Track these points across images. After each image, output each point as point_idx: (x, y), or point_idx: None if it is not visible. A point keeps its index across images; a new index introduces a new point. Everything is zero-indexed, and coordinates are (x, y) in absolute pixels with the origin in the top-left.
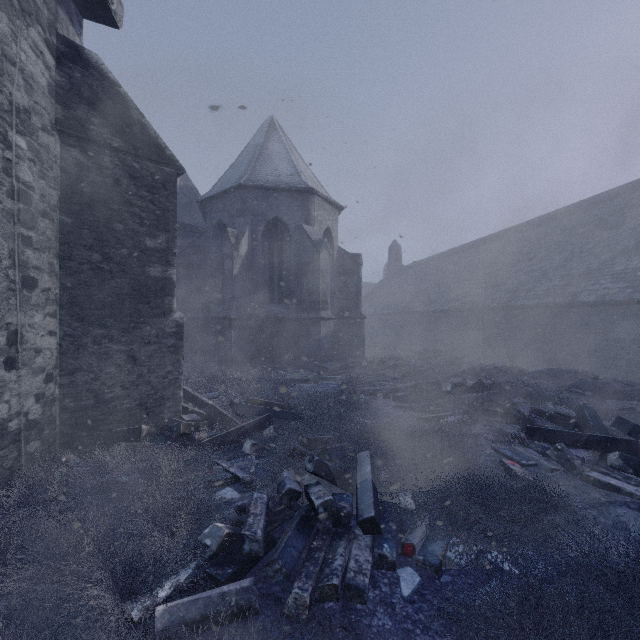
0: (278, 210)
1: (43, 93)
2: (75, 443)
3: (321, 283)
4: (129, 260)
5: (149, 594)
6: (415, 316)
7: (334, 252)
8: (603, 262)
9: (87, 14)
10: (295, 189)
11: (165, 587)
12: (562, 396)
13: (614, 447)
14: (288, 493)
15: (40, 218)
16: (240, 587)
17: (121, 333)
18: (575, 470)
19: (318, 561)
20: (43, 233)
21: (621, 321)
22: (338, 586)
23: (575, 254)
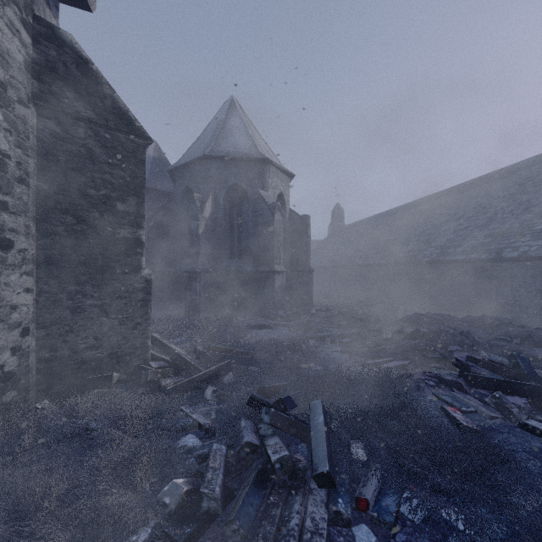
0: (237, 177)
1: (19, 68)
2: (51, 390)
3: (275, 241)
4: (101, 222)
5: None
6: (356, 269)
7: (286, 214)
8: (523, 222)
9: None
10: (252, 159)
11: None
12: (493, 344)
13: None
14: (246, 446)
15: (16, 184)
16: None
17: (94, 289)
18: (513, 418)
19: (275, 519)
20: (19, 198)
21: (541, 275)
22: None
23: (497, 215)
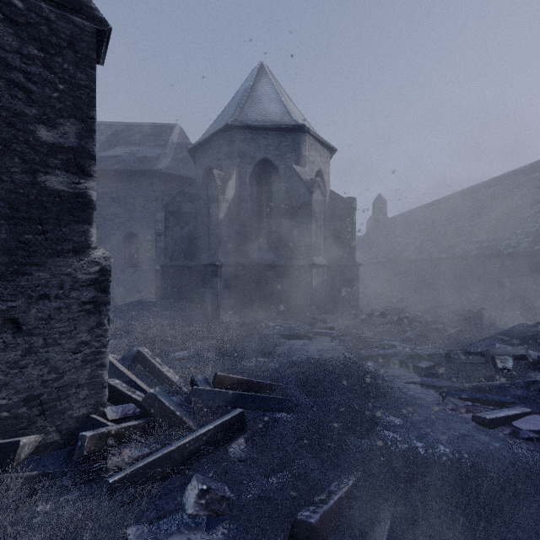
0: (267, 151)
1: None
2: None
3: (313, 226)
4: (5, 159)
5: None
6: (406, 265)
7: (326, 196)
8: None
9: None
10: (285, 127)
11: None
12: None
13: None
14: None
15: None
16: None
17: None
18: None
19: None
20: None
21: None
22: None
23: None
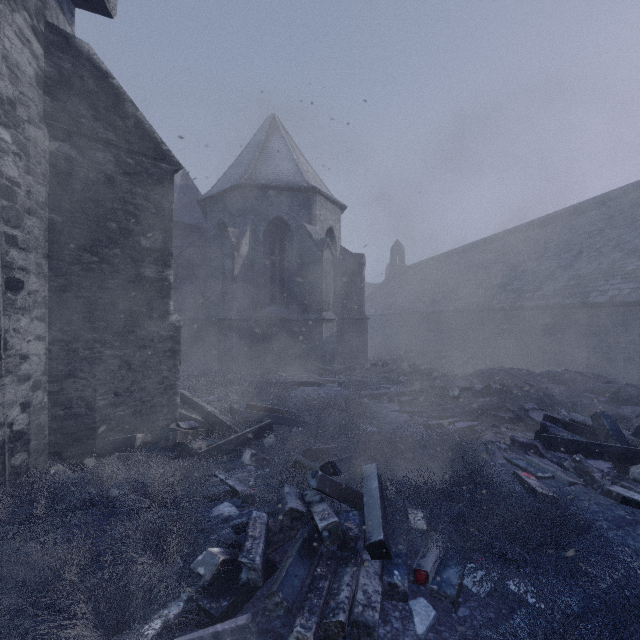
0: (280, 209)
1: (30, 83)
2: (65, 453)
3: (323, 284)
4: (123, 260)
5: (134, 633)
6: (418, 317)
7: (337, 252)
8: (613, 262)
9: (79, 2)
10: (297, 188)
11: (153, 624)
12: (575, 401)
13: (637, 459)
14: (289, 513)
15: (26, 216)
16: (236, 625)
17: (114, 337)
18: (595, 484)
19: (322, 592)
20: (30, 232)
21: (633, 323)
22: (345, 623)
23: (583, 254)
